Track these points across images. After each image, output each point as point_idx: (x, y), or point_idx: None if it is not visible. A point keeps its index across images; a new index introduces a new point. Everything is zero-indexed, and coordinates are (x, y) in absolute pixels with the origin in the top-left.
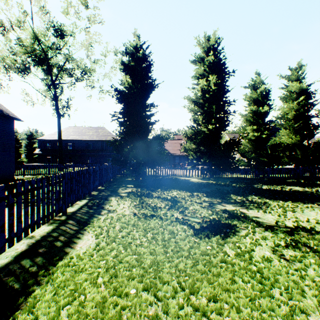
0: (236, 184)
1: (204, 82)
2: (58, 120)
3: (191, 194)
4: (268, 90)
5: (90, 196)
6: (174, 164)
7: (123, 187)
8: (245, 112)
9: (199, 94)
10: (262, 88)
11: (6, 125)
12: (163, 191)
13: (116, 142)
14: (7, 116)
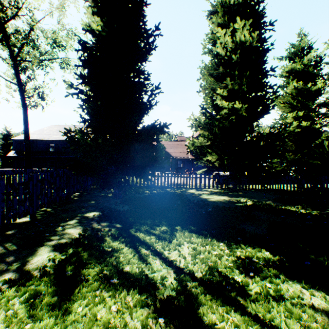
0: (299, 209)
1: (227, 37)
2: (24, 111)
3: (229, 252)
4: (320, 58)
5: None
6: (177, 169)
7: (76, 218)
8: (283, 92)
9: (218, 59)
10: (311, 55)
11: None
12: (155, 238)
13: (82, 133)
14: None
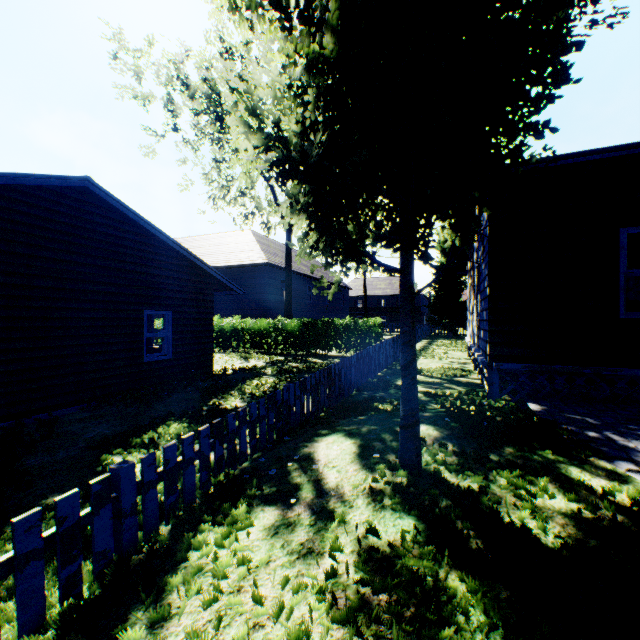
0: None
1: None
2: (364, 281)
3: None
4: None
5: (424, 339)
6: None
7: (440, 338)
8: None
9: None
10: None
11: (346, 295)
12: None
13: (432, 306)
14: (348, 288)
